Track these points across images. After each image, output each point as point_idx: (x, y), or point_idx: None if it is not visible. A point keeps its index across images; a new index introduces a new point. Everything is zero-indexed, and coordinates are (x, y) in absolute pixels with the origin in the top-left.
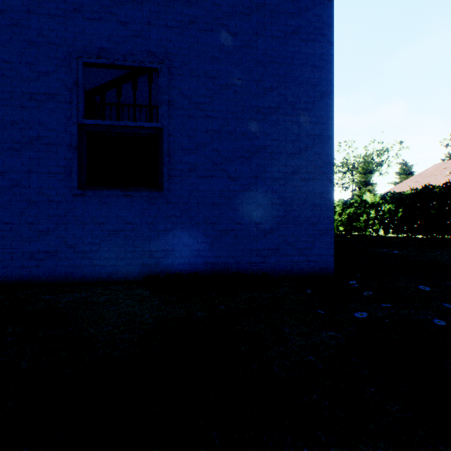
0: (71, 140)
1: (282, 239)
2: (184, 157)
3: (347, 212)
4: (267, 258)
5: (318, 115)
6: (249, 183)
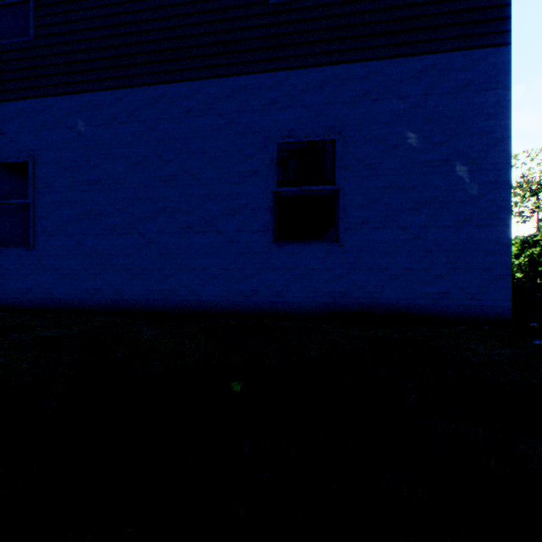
0: (268, 205)
1: (452, 283)
2: (358, 212)
3: (529, 253)
4: (436, 302)
5: (492, 162)
6: (418, 232)
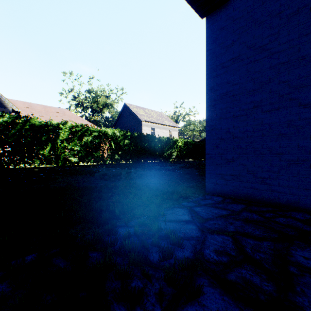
0: None
1: None
2: None
3: (86, 140)
4: None
5: None
6: None
